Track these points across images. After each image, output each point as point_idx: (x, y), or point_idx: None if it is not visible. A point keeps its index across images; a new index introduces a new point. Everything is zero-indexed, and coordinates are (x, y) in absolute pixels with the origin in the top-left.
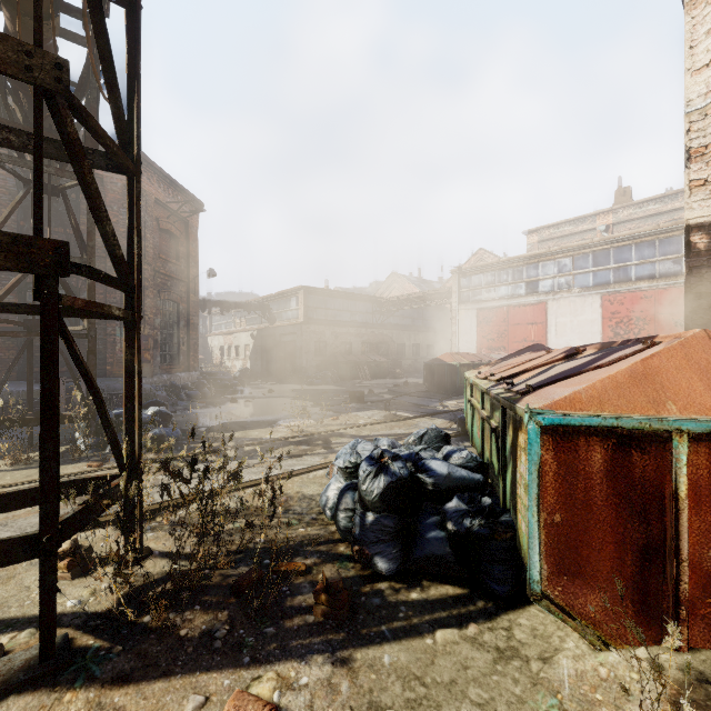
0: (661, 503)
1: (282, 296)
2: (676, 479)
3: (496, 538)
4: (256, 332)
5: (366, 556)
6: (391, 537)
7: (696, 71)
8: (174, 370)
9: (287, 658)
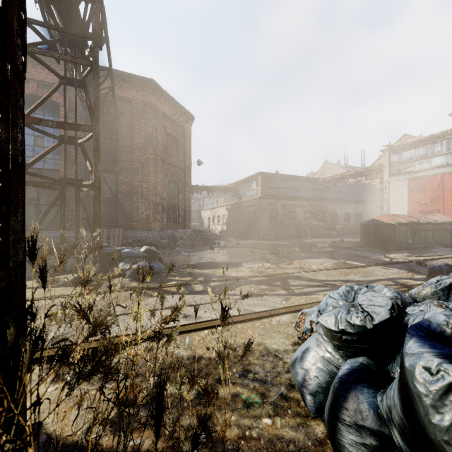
0: None
1: (246, 180)
2: None
3: None
4: (229, 206)
5: None
6: None
7: None
8: (176, 227)
9: None
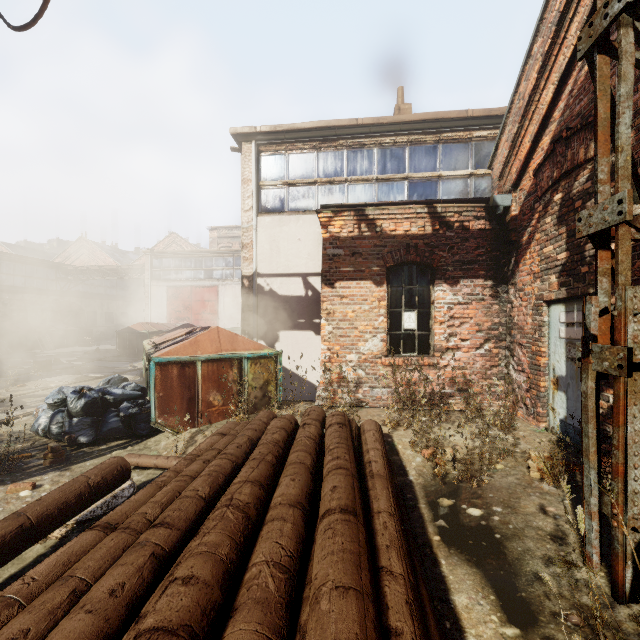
0: (195, 383)
1: None
2: (198, 375)
3: (143, 413)
4: None
5: (73, 438)
6: (89, 426)
7: (245, 211)
8: None
9: (33, 477)
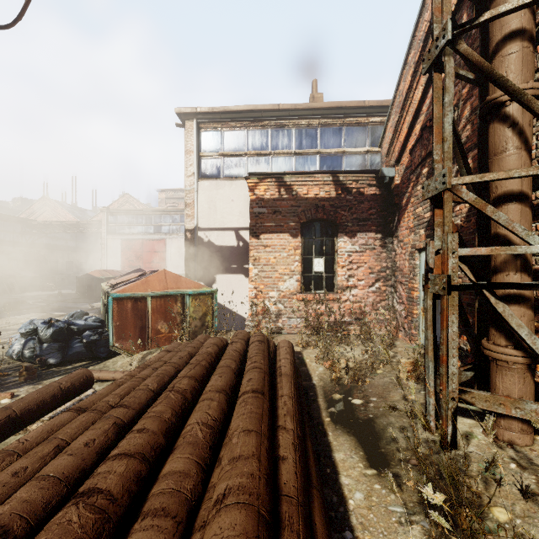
0: (146, 315)
1: None
2: (148, 308)
3: (102, 339)
4: None
5: (44, 360)
6: (57, 350)
7: (188, 176)
8: None
9: (11, 389)
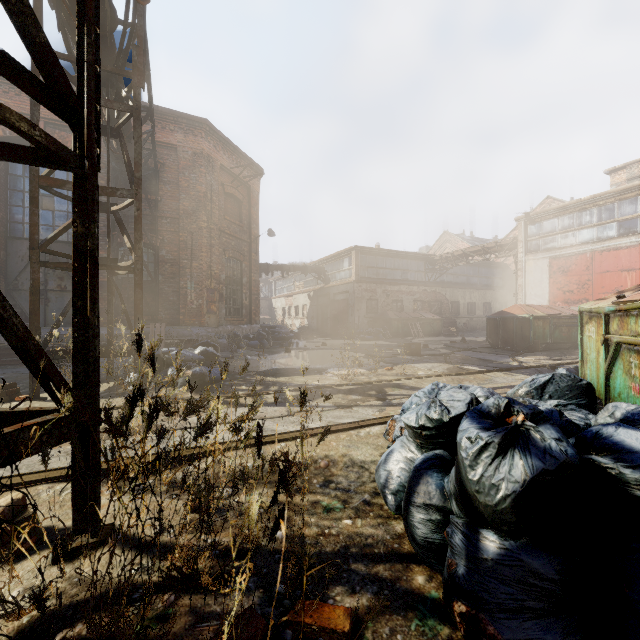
0: None
1: (336, 257)
2: None
3: None
4: (312, 293)
5: (488, 639)
6: (553, 605)
7: None
8: (238, 322)
9: None
